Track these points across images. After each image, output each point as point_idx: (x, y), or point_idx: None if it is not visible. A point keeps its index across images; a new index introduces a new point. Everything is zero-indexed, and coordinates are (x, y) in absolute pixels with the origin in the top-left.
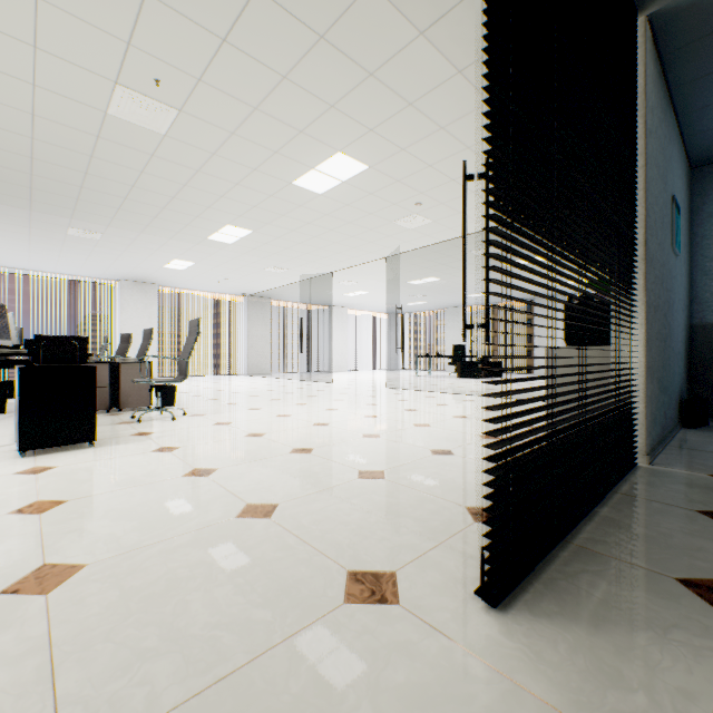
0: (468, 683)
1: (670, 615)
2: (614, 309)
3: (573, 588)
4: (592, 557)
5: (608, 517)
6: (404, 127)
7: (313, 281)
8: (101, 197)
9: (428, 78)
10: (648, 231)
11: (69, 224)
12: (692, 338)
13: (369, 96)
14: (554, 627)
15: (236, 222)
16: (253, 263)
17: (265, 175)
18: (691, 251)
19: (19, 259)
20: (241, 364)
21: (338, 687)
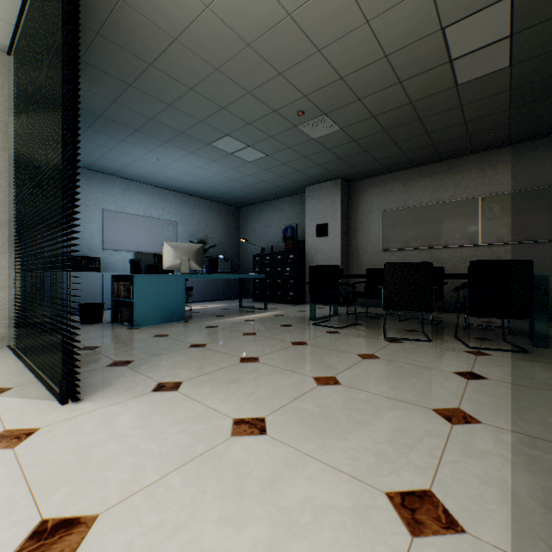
0: (111, 411)
1: (120, 372)
2: None
3: (88, 384)
4: (76, 376)
5: None
6: None
7: None
8: None
9: None
10: None
11: None
12: None
13: None
14: (103, 391)
15: None
16: None
17: None
18: None
19: None
20: None
21: (82, 444)
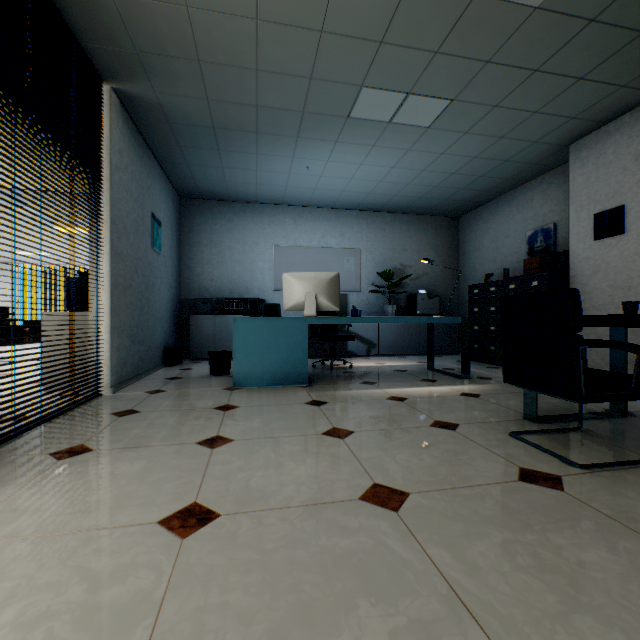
0: None
1: (21, 473)
2: (91, 285)
3: None
4: None
5: (39, 433)
6: None
7: None
8: None
9: None
10: (116, 234)
11: None
12: (181, 308)
13: None
14: None
15: None
16: None
17: None
18: (181, 251)
19: None
20: None
21: None
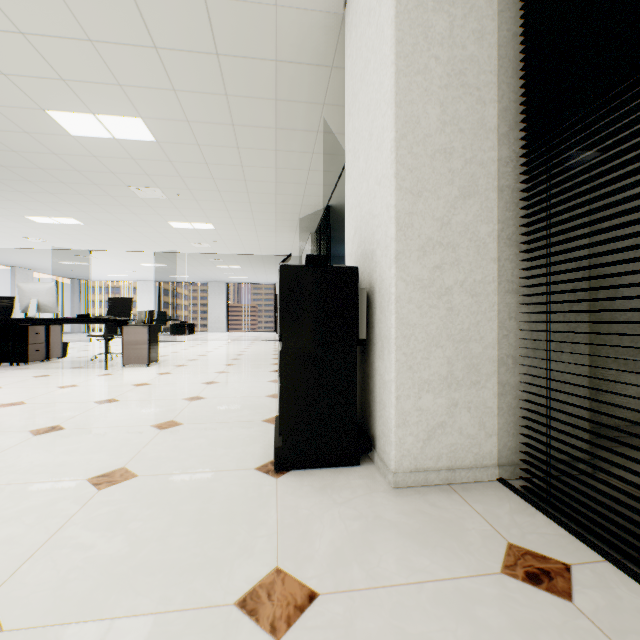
0: None
1: None
2: None
3: None
4: None
5: None
6: (246, 227)
7: (53, 251)
8: None
9: (267, 224)
10: None
11: None
12: None
13: (246, 220)
14: None
15: (85, 219)
16: (21, 233)
17: (160, 217)
18: None
19: None
20: None
21: None
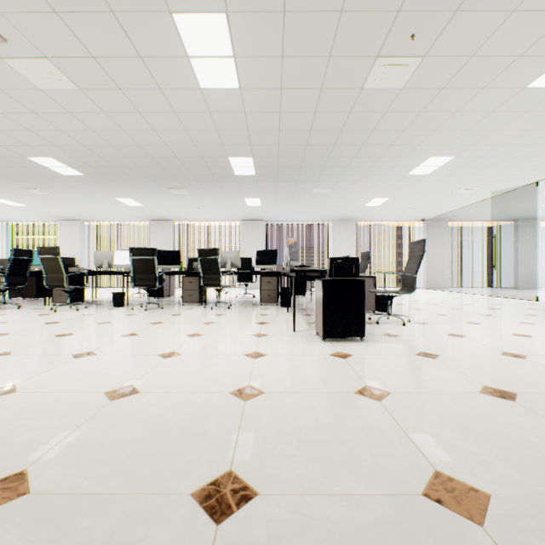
0: None
1: None
2: None
3: None
4: None
5: None
6: None
7: (504, 196)
8: (338, 161)
9: None
10: None
11: (314, 186)
12: None
13: None
14: None
15: (440, 152)
16: (442, 189)
17: (492, 90)
18: None
19: (284, 215)
20: (418, 279)
21: None
